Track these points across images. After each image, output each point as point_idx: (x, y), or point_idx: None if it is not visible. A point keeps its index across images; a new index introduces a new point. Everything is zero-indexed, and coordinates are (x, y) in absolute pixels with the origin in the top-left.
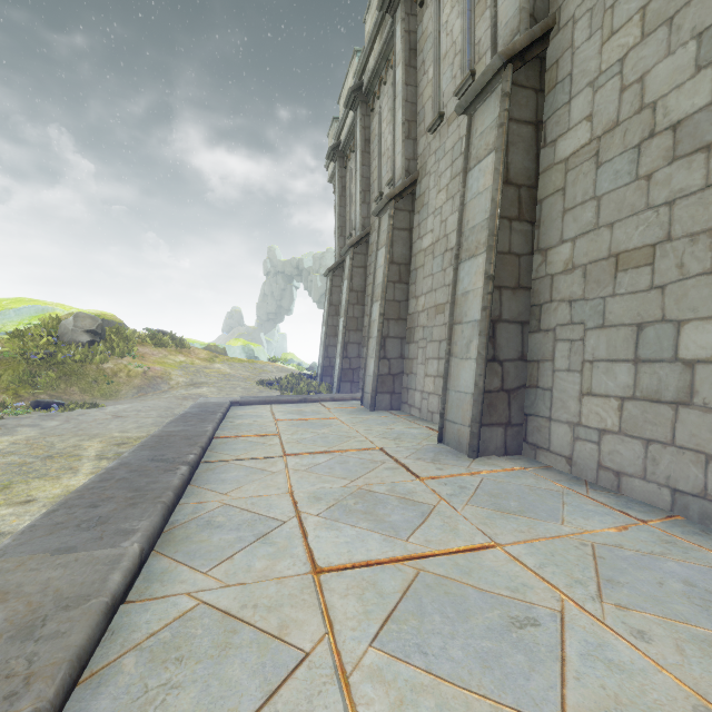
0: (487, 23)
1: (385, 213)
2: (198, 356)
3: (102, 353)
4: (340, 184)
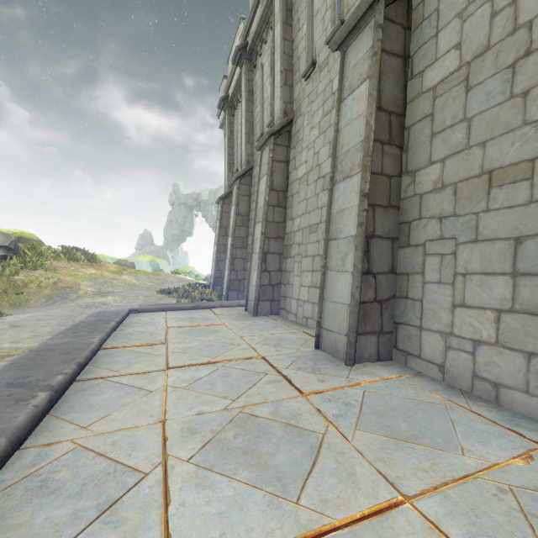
0: None
1: (266, 147)
2: (108, 269)
3: (13, 266)
4: (229, 128)
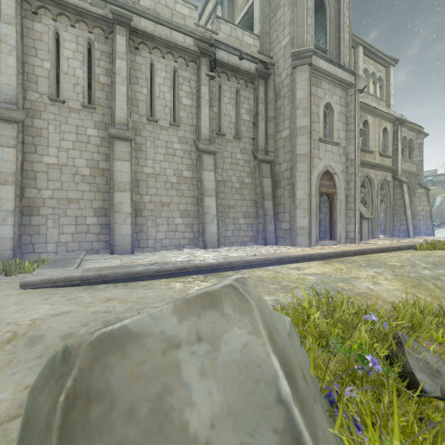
0: (186, 116)
1: (122, 141)
2: None
3: None
4: None
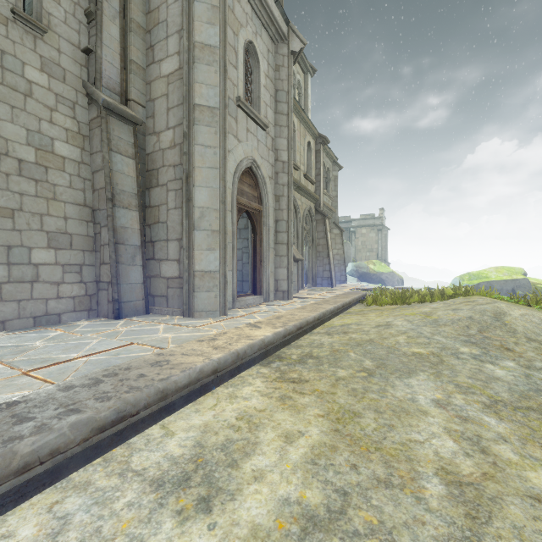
0: None
1: None
2: None
3: None
4: None
